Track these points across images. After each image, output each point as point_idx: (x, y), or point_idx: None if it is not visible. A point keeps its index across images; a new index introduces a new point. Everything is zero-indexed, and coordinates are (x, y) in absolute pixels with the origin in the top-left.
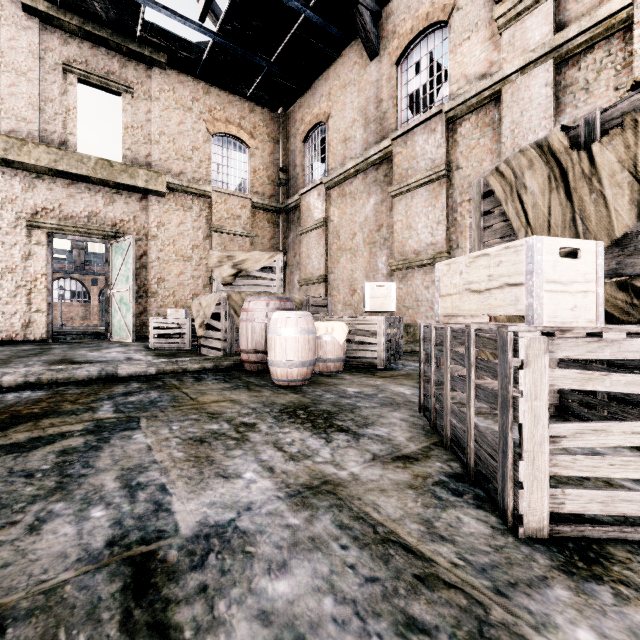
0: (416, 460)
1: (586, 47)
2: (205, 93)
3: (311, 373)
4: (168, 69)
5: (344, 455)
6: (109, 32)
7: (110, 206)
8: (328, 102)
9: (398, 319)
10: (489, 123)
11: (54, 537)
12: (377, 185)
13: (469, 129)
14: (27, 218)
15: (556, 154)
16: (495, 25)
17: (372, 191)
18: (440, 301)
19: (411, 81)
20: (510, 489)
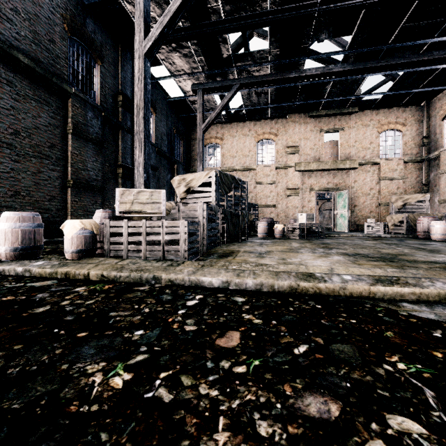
0: None
1: None
2: (376, 114)
3: (445, 237)
4: (358, 112)
5: None
6: (335, 110)
7: (335, 178)
8: None
9: None
10: None
11: (411, 243)
12: None
13: None
14: (310, 188)
15: None
16: None
17: None
18: None
19: None
20: None
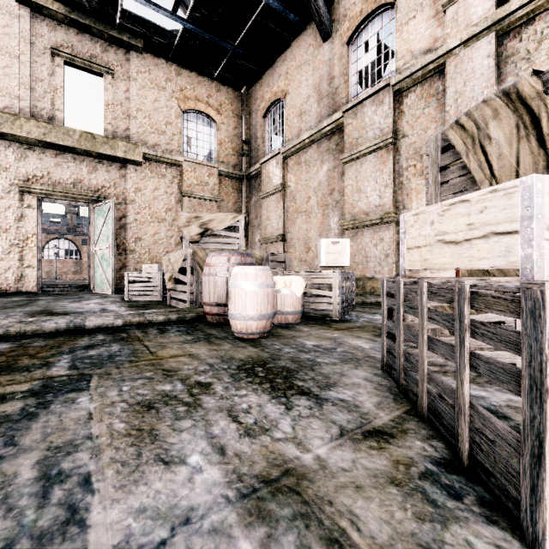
0: (391, 437)
1: (527, 19)
2: (177, 74)
3: (270, 326)
4: (144, 53)
5: (307, 428)
6: (92, 20)
7: (93, 174)
8: (285, 81)
9: (351, 273)
10: (433, 94)
11: None
12: (329, 153)
13: (414, 100)
14: (19, 184)
15: (526, 100)
16: (439, 4)
17: (325, 159)
18: (406, 254)
19: (360, 59)
20: (548, 512)
